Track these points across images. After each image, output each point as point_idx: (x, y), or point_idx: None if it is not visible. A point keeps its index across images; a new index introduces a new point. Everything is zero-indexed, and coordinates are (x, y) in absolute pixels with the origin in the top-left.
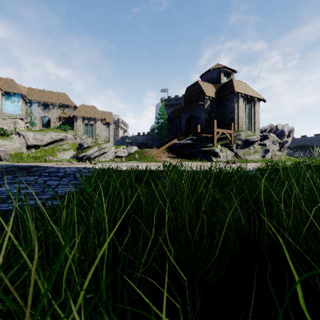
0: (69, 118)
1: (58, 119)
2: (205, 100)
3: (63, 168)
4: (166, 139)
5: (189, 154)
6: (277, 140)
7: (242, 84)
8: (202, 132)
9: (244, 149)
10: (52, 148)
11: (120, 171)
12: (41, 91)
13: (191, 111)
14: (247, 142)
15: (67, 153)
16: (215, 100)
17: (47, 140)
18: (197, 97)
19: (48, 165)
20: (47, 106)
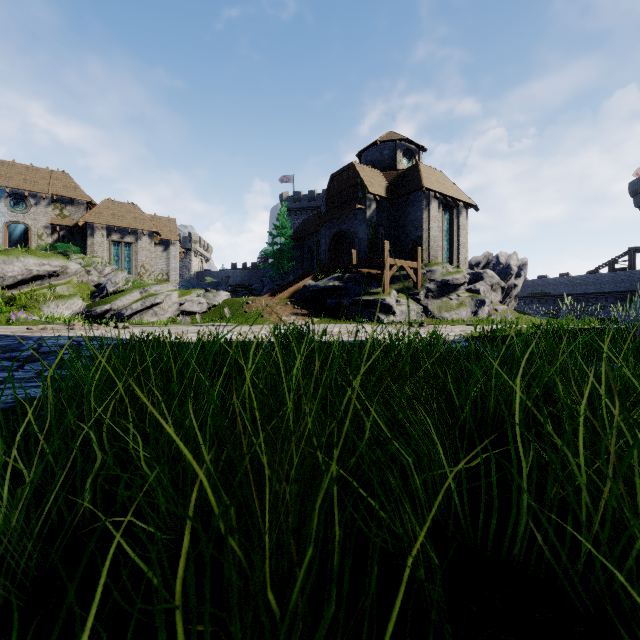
0: (76, 227)
1: (50, 229)
2: (368, 201)
3: (35, 339)
4: (290, 277)
5: (336, 309)
6: (499, 282)
7: (437, 174)
8: (361, 265)
9: (440, 300)
10: (28, 294)
11: (157, 346)
12: (7, 164)
13: (340, 222)
14: (446, 285)
15: (65, 304)
16: (386, 202)
17: (15, 274)
18: (351, 195)
19: (1, 332)
20: (22, 199)
